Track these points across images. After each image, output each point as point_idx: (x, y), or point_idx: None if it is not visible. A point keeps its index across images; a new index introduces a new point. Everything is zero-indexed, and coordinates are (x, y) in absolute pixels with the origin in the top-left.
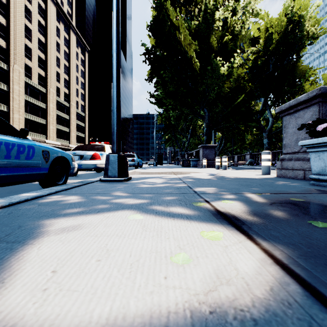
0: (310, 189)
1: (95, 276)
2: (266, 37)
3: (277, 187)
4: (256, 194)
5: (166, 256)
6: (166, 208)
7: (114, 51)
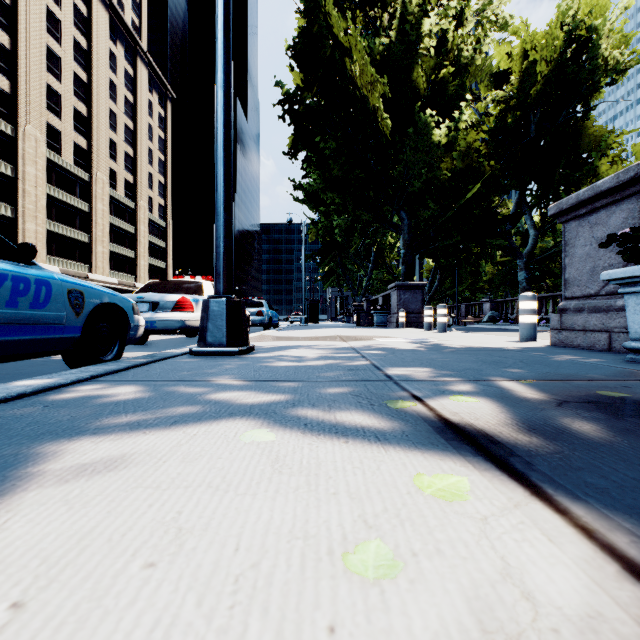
0: (631, 372)
1: (129, 622)
2: (524, 69)
3: (559, 367)
4: (521, 383)
5: (331, 551)
6: (329, 413)
7: (220, 87)
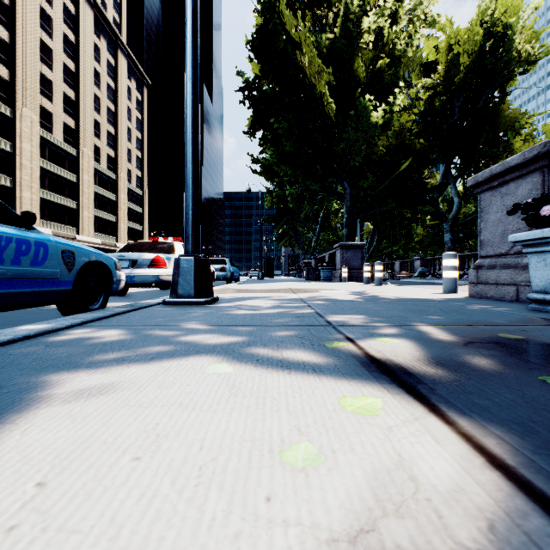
0: (531, 318)
1: (123, 494)
2: (449, 60)
3: (472, 315)
4: (437, 327)
5: (271, 450)
6: (277, 351)
7: (189, 80)
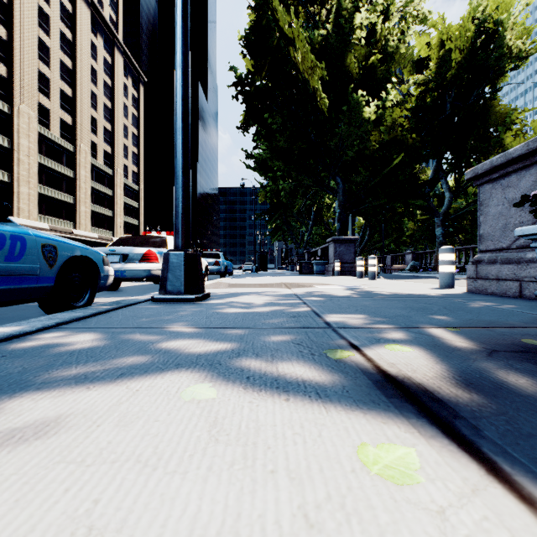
0: None
1: None
2: (441, 57)
3: (480, 314)
4: (449, 330)
5: None
6: (271, 364)
7: (178, 66)
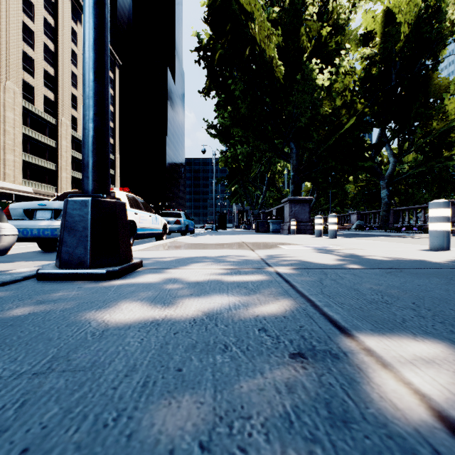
0: None
1: None
2: (386, 32)
3: None
4: None
5: None
6: None
7: None
